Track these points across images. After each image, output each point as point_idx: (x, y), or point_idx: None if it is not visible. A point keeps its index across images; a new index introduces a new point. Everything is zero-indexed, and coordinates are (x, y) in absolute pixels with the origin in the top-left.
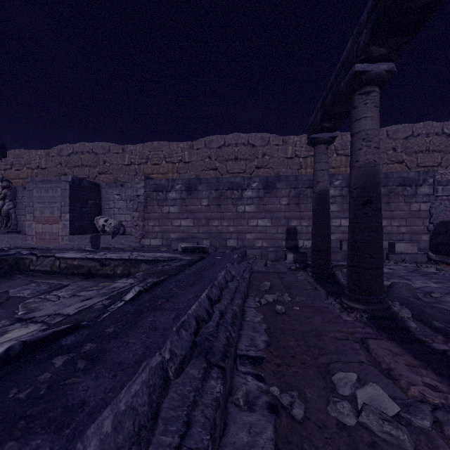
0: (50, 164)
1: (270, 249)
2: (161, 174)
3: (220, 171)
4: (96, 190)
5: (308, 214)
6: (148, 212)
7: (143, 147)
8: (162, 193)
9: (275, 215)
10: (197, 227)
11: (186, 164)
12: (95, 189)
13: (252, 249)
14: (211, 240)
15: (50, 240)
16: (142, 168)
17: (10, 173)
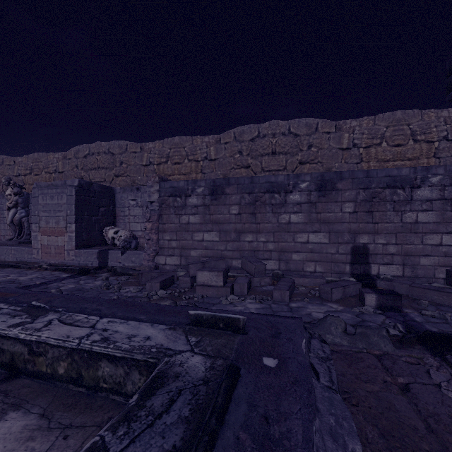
0: (67, 167)
1: (329, 277)
2: (183, 174)
3: (253, 169)
4: (109, 196)
5: (386, 227)
6: (163, 223)
7: (163, 144)
8: (180, 198)
9: (334, 228)
10: (224, 242)
11: (212, 161)
12: (108, 194)
13: (302, 277)
14: (243, 261)
15: (55, 255)
16: (161, 168)
17: (30, 178)
